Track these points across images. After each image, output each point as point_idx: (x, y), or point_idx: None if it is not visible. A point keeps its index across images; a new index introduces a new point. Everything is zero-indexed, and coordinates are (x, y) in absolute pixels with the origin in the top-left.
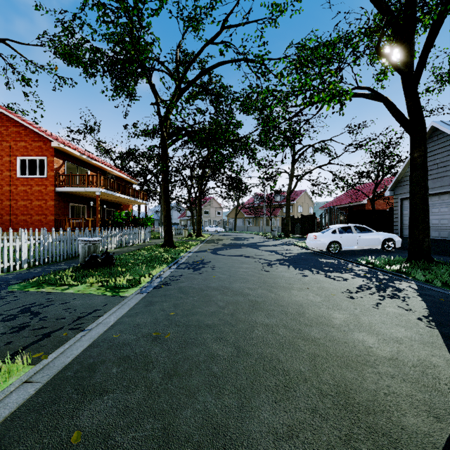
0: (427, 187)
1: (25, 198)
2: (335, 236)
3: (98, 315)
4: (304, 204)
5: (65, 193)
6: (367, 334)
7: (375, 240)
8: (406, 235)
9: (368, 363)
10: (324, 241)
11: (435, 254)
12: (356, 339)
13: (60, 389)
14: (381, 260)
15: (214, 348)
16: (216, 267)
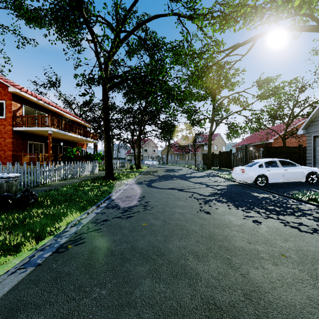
0: None
1: None
2: (262, 170)
3: None
4: (218, 144)
5: (23, 132)
6: None
7: (299, 174)
8: (318, 168)
9: None
10: (252, 174)
11: None
12: None
13: None
14: None
15: None
16: (149, 205)
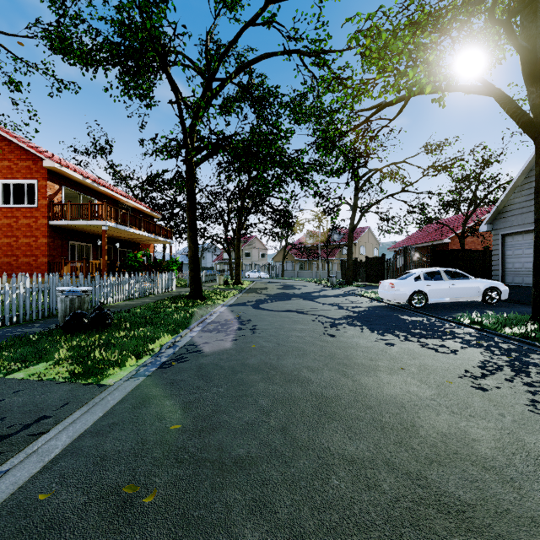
0: None
1: (9, 234)
2: (420, 284)
3: (40, 430)
4: (367, 245)
5: (63, 228)
6: None
7: (473, 290)
8: (509, 282)
9: None
10: (404, 291)
11: None
12: None
13: None
14: (491, 318)
15: None
16: (258, 329)
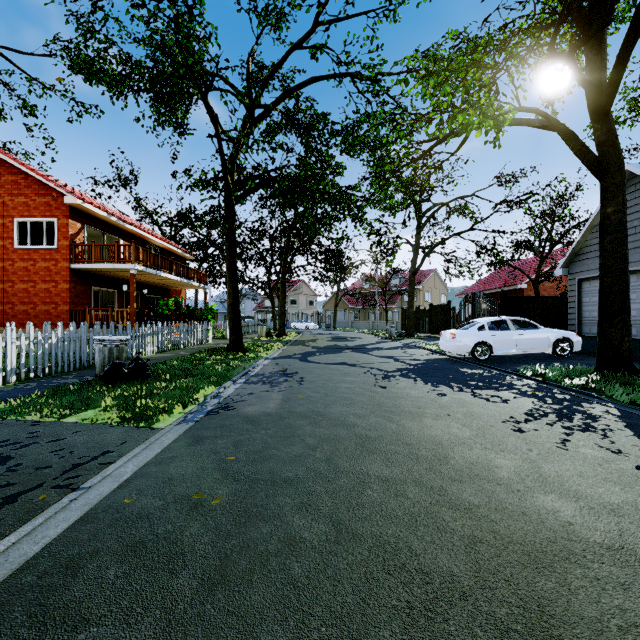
0: (627, 259)
1: (26, 279)
2: (484, 335)
3: (108, 461)
4: (433, 290)
5: (85, 272)
6: (558, 497)
7: (542, 341)
8: (586, 333)
9: (573, 558)
10: (467, 342)
11: (634, 361)
12: (541, 507)
13: (1, 614)
14: (555, 370)
15: (296, 525)
16: (306, 381)
